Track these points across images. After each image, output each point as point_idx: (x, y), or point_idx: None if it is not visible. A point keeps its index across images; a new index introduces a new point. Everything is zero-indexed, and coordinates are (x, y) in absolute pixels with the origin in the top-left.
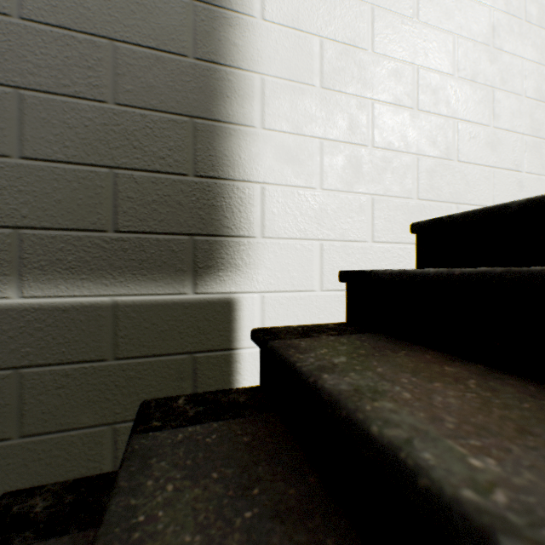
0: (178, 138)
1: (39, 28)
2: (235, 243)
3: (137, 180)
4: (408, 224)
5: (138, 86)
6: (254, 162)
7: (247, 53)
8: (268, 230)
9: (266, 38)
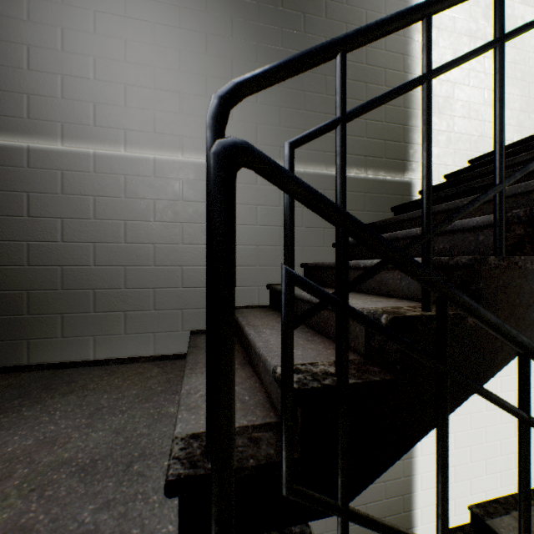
0: (399, 502)
1: (369, 485)
2: (413, 529)
3: (390, 518)
4: (466, 505)
5: (390, 491)
6: (418, 501)
7: (416, 468)
8: (422, 522)
9: (422, 461)
